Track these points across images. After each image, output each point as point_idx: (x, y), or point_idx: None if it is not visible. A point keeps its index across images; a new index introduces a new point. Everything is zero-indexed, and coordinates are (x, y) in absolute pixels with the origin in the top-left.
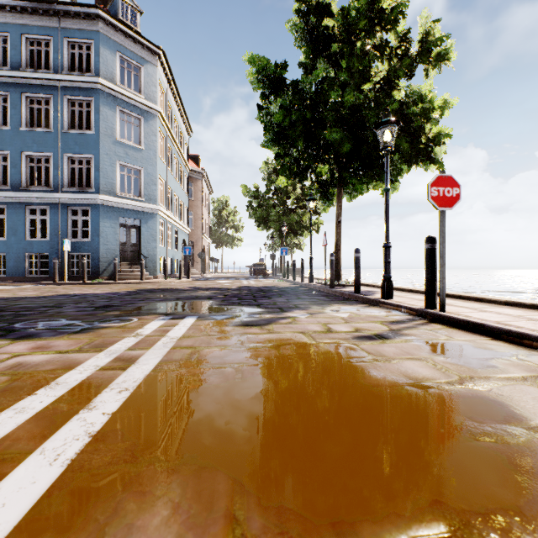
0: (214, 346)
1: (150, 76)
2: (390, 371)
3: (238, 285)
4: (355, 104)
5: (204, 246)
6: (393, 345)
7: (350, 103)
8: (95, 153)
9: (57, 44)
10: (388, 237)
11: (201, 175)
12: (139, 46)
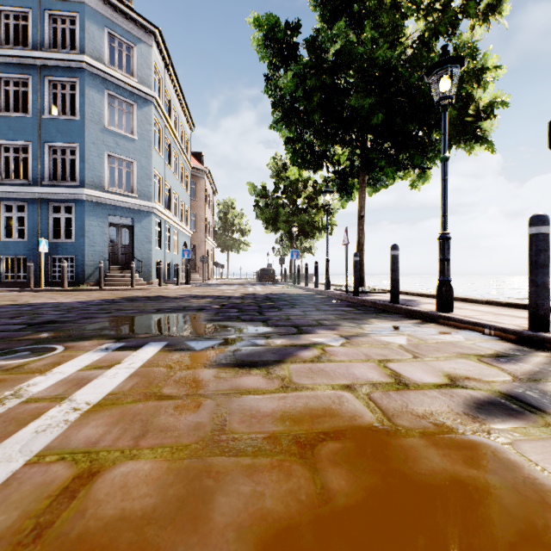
0: (149, 448)
1: (145, 57)
2: None
3: (242, 292)
4: (388, 61)
5: (208, 250)
6: None
7: (383, 59)
8: (80, 141)
9: (36, 18)
10: (447, 225)
11: (204, 173)
12: (131, 23)
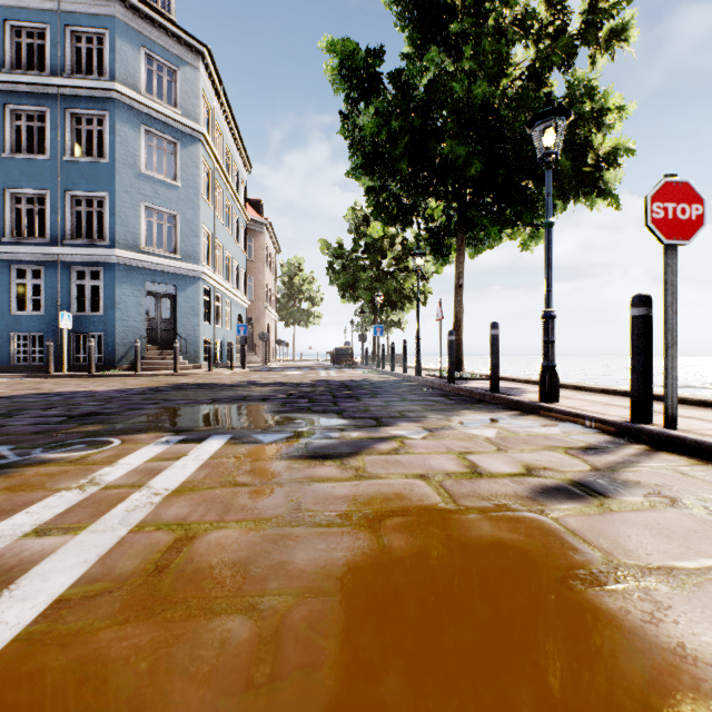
0: (234, 521)
1: (190, 83)
2: (706, 635)
3: (312, 378)
4: (489, 102)
5: (269, 325)
6: (635, 519)
7: (483, 99)
8: (109, 190)
9: (55, 35)
10: (551, 301)
11: (264, 227)
12: (173, 40)
